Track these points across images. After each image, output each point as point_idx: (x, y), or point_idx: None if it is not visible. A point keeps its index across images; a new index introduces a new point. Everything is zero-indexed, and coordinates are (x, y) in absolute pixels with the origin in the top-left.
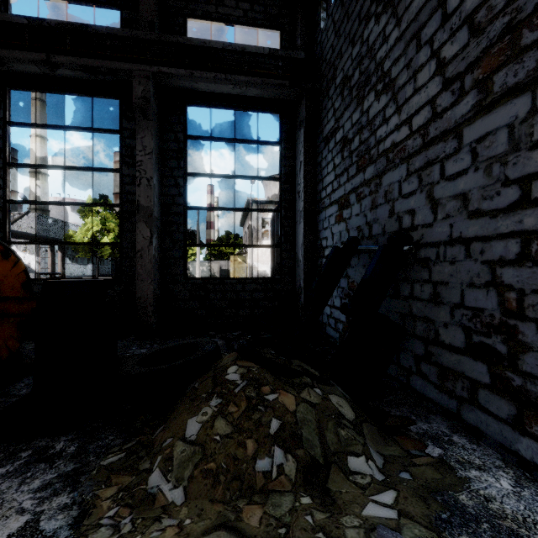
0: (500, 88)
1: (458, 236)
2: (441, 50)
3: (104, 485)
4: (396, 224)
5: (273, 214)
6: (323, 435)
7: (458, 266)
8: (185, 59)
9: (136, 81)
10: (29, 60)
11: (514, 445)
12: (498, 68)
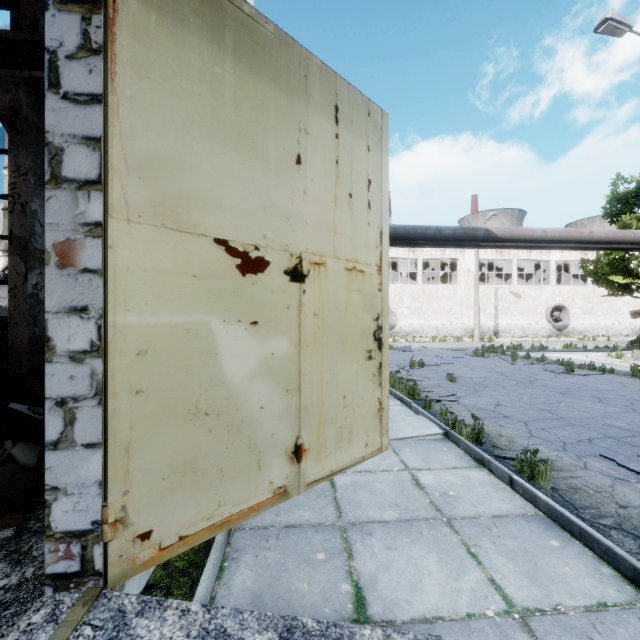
0: None
1: None
2: None
3: None
4: None
5: None
6: None
7: None
8: None
9: (3, 89)
10: None
11: None
12: None
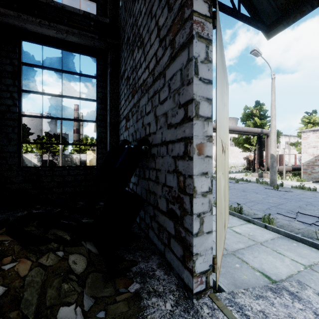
0: (178, 45)
1: (164, 140)
2: (159, 21)
3: None
4: (144, 132)
5: None
6: (44, 293)
7: (164, 159)
8: (14, 3)
9: None
10: None
11: (182, 274)
12: (177, 32)
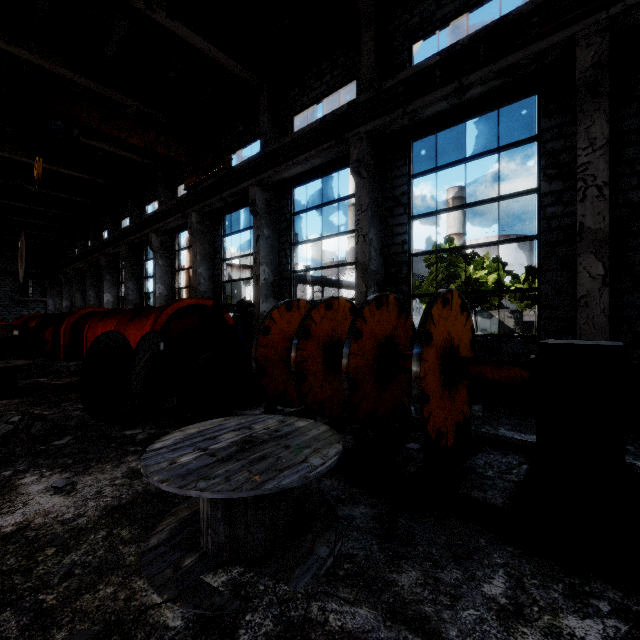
0: None
1: None
2: None
3: None
4: None
5: None
6: None
7: None
8: None
9: (581, 46)
10: (440, 98)
11: None
12: None
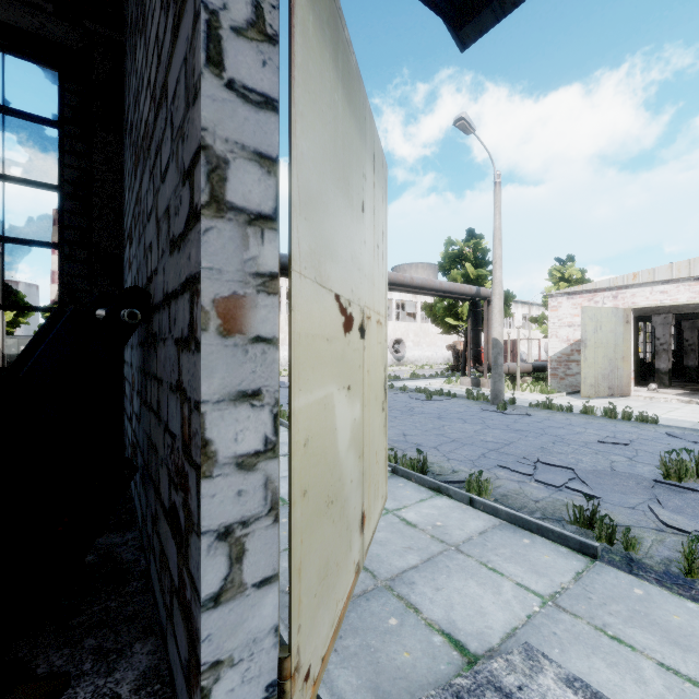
0: None
1: (166, 290)
2: None
3: None
4: (146, 271)
5: None
6: None
7: (166, 348)
8: None
9: None
10: None
11: None
12: None
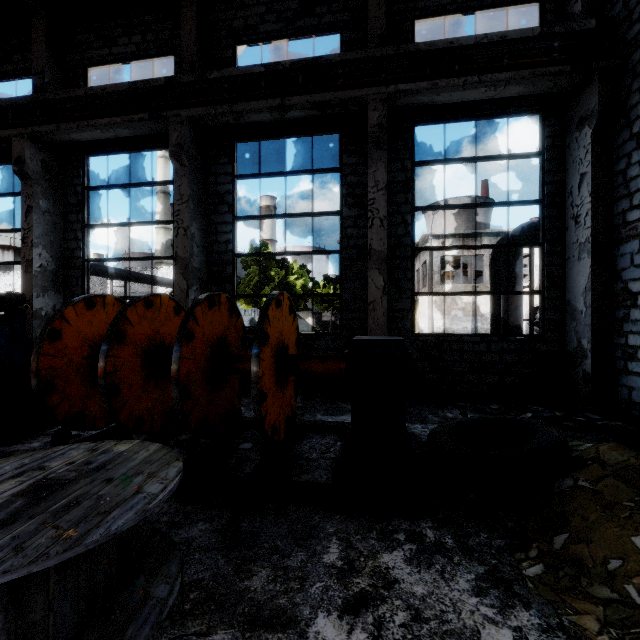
0: None
1: None
2: None
3: (568, 609)
4: None
5: (495, 250)
6: None
7: None
8: (425, 69)
9: (371, 107)
10: (265, 109)
11: None
12: None
